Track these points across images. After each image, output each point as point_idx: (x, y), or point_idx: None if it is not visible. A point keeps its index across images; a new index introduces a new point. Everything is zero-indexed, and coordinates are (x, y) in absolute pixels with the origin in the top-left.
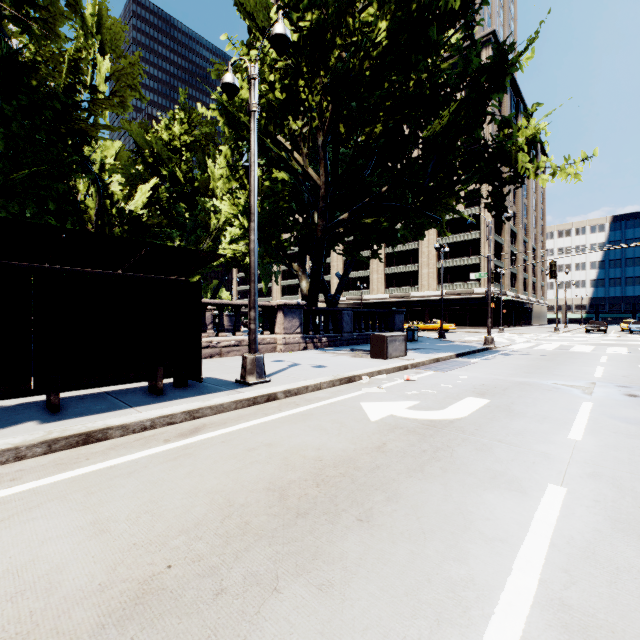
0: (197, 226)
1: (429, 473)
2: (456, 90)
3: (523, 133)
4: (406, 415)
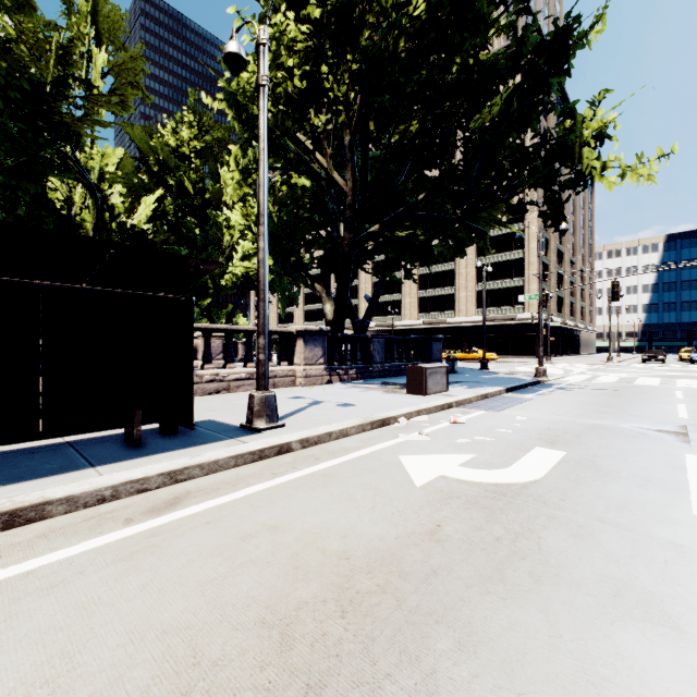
0: (209, 243)
1: (515, 585)
2: (508, 76)
3: (589, 125)
4: (462, 476)
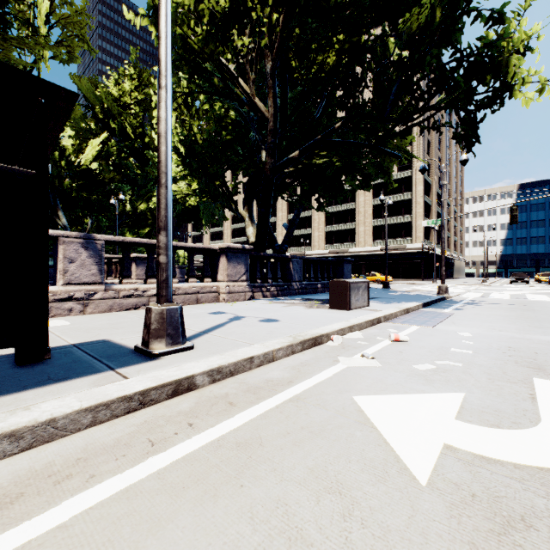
0: (148, 181)
1: None
2: None
3: (519, 31)
4: (485, 449)
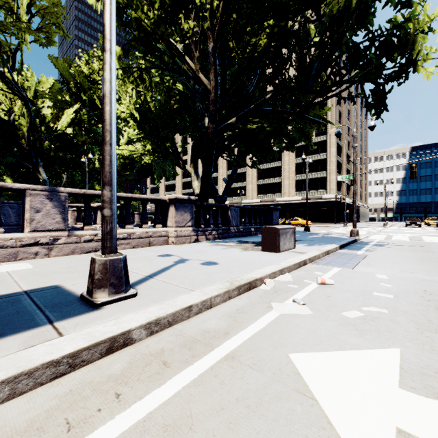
0: None
1: None
2: None
3: (424, 14)
4: None
